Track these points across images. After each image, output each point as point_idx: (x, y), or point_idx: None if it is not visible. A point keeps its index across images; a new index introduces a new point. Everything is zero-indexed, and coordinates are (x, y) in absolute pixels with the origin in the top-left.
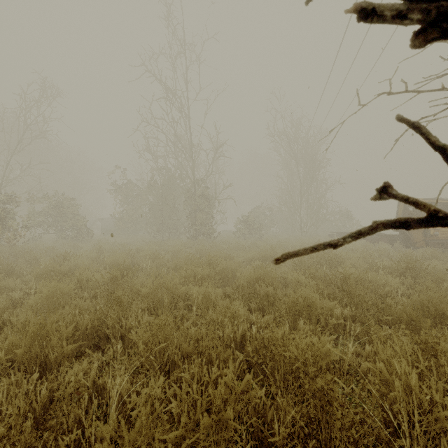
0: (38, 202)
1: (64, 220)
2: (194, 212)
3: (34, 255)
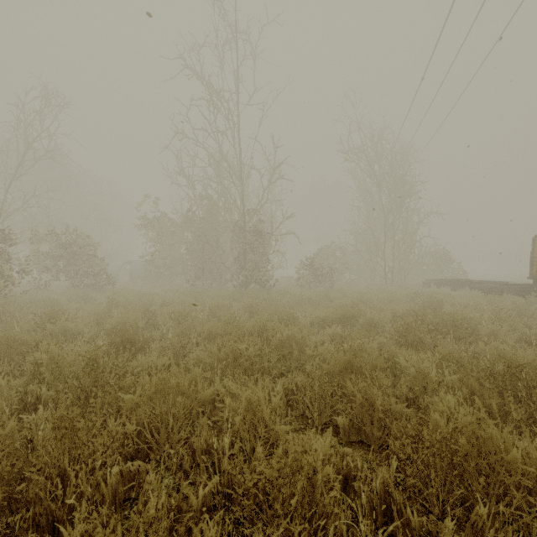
0: (45, 241)
1: (77, 264)
2: (243, 253)
3: (14, 313)
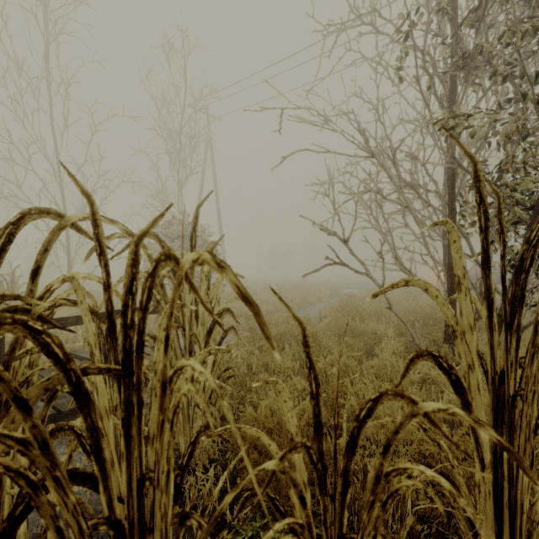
0: None
1: None
2: None
3: None
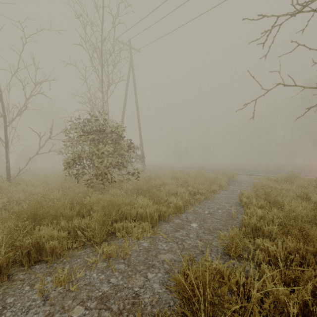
0: None
1: None
2: None
3: None
